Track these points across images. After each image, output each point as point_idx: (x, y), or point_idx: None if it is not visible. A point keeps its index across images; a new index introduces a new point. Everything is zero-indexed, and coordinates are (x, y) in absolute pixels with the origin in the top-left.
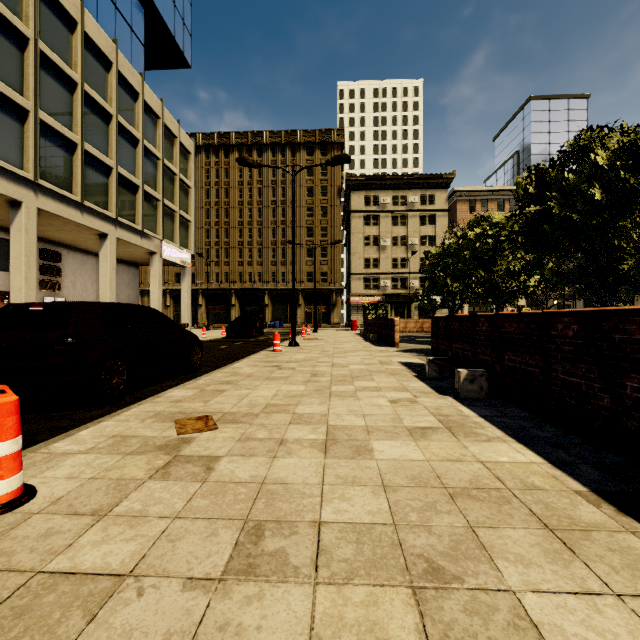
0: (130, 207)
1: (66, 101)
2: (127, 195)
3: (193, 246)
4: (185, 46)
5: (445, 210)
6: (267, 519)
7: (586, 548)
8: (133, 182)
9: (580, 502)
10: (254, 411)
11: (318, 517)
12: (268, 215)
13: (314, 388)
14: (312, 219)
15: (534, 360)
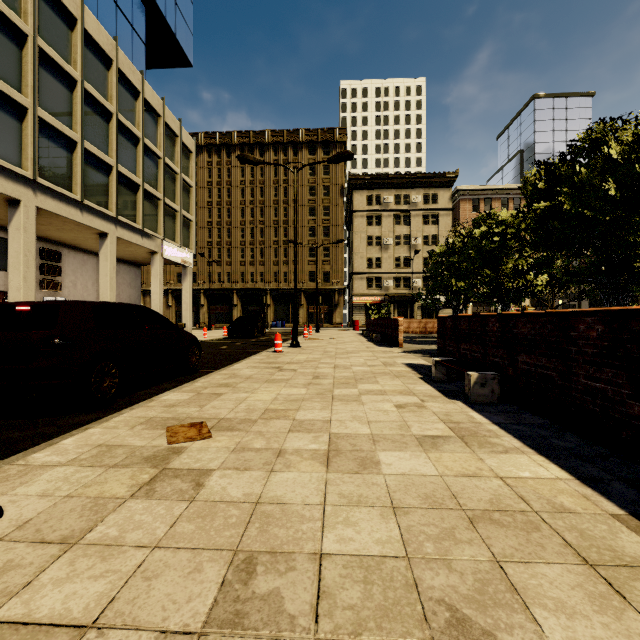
0: (131, 206)
1: (65, 99)
2: (128, 194)
3: (194, 246)
4: (186, 45)
5: (448, 209)
6: (260, 550)
7: (638, 591)
8: (134, 181)
9: (620, 529)
10: (252, 417)
11: (319, 547)
12: (270, 215)
13: (316, 391)
14: (314, 218)
15: (551, 363)
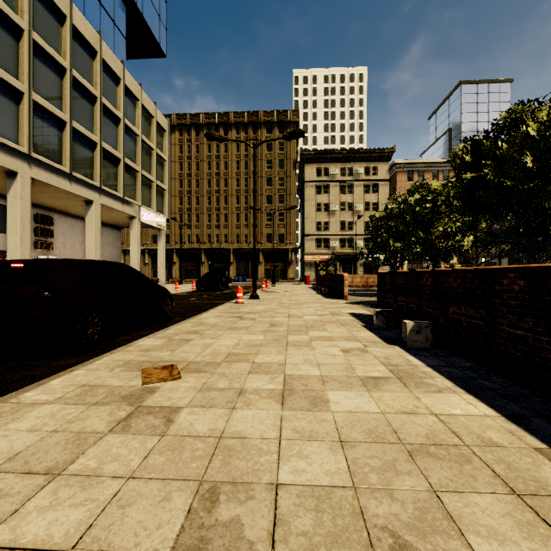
0: (113, 177)
1: (56, 85)
2: (110, 167)
3: (168, 211)
4: (161, 38)
5: (387, 180)
6: (223, 480)
7: None
8: (115, 155)
9: (543, 461)
10: (216, 360)
11: (275, 478)
12: (233, 185)
13: (272, 338)
14: (271, 188)
15: (478, 313)
